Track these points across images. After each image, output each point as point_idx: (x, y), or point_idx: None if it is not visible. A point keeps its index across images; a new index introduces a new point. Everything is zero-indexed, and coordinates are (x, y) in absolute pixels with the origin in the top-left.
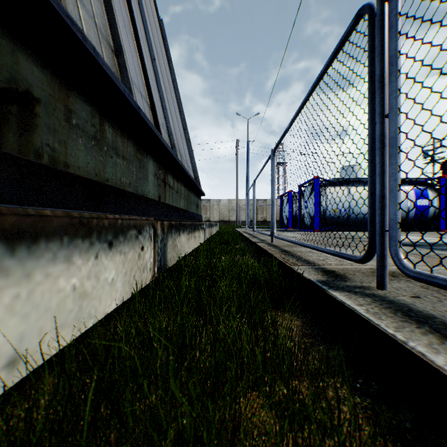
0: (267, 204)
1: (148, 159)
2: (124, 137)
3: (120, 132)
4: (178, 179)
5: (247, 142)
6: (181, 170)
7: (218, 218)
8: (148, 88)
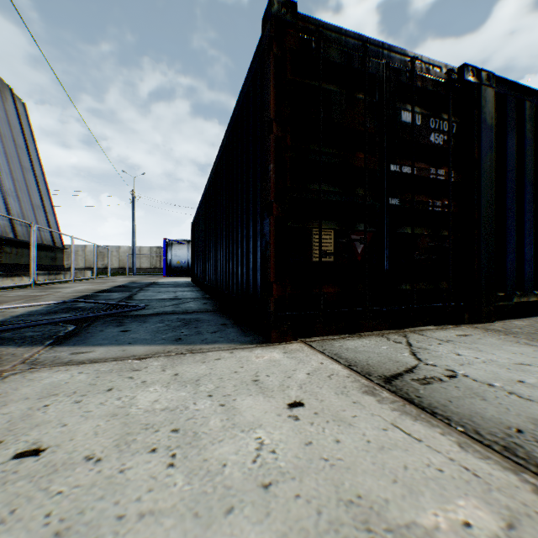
0: (154, 254)
1: None
2: None
3: None
4: (19, 246)
5: (133, 198)
6: (21, 241)
7: (118, 265)
8: None
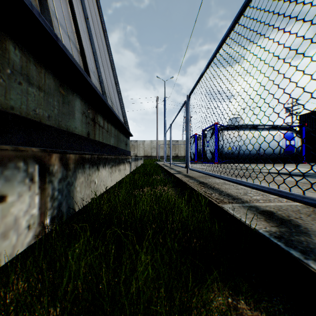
0: (179, 144)
1: (74, 97)
2: (41, 67)
3: (34, 60)
4: (108, 121)
5: (164, 98)
6: (110, 113)
7: (143, 154)
8: (78, 36)
